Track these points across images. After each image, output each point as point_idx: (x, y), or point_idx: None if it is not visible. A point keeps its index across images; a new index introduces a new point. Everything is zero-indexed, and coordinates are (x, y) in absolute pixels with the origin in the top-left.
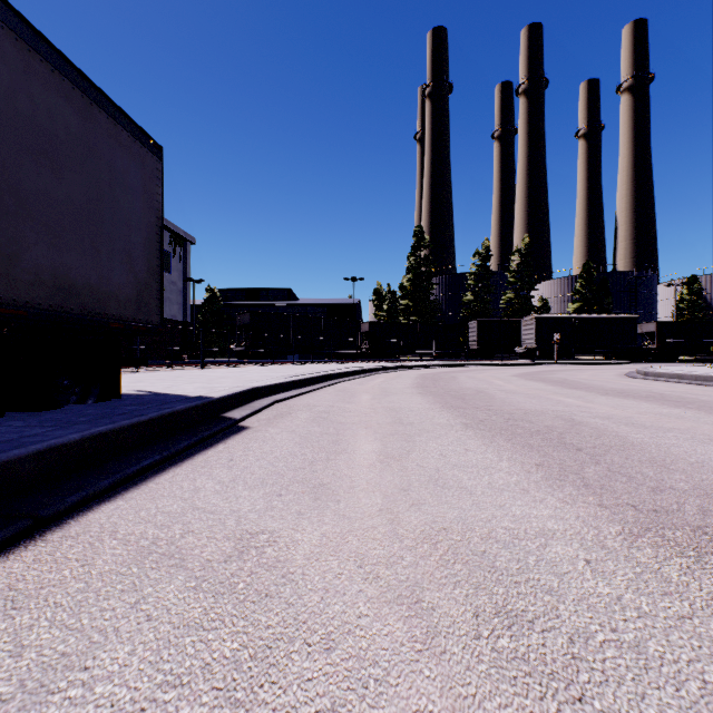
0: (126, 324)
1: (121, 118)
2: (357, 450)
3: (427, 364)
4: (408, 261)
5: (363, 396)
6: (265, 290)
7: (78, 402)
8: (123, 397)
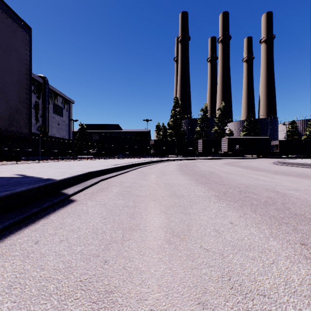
0: None
1: None
2: (147, 226)
3: (180, 159)
4: (171, 113)
5: (152, 175)
6: (107, 125)
7: None
8: None
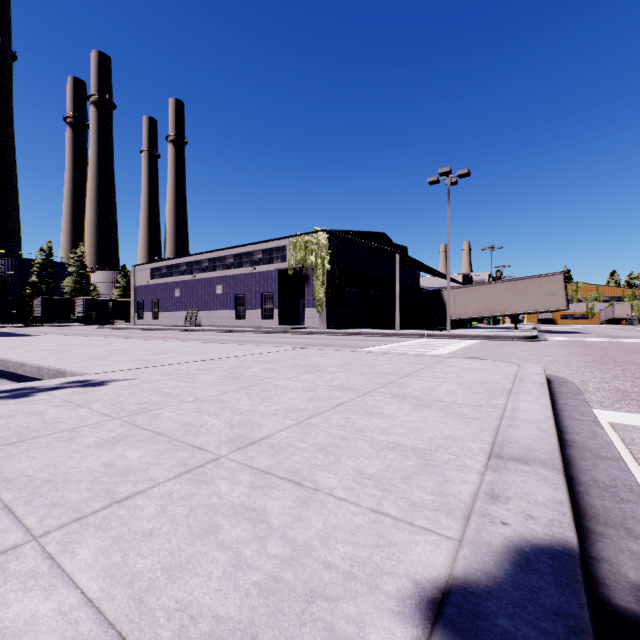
0: None
1: None
2: None
3: (4, 326)
4: None
5: None
6: None
7: None
8: None
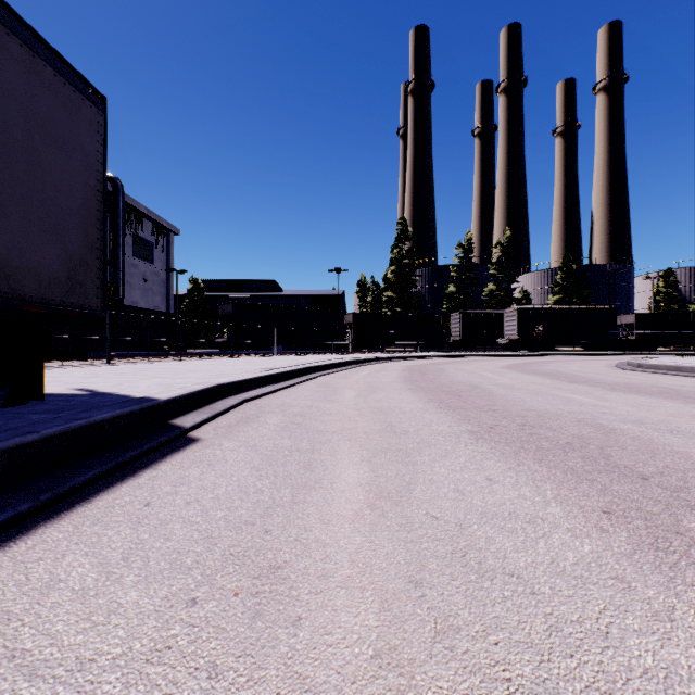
0: (50, 308)
1: (43, 50)
2: (336, 482)
3: (411, 356)
4: (391, 253)
5: (347, 392)
6: (249, 281)
7: None
8: (48, 398)
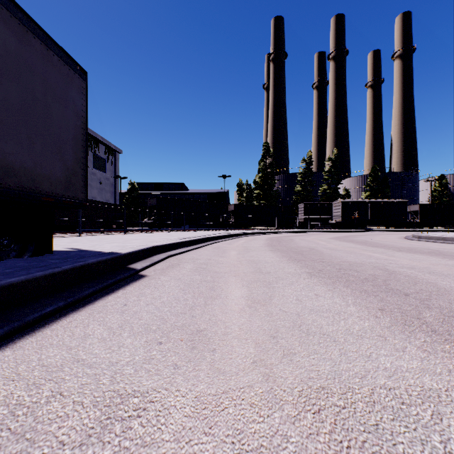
0: (56, 199)
1: (53, 45)
2: (229, 295)
3: (272, 231)
4: (259, 165)
5: (231, 252)
6: (167, 183)
7: (16, 257)
8: (55, 252)
